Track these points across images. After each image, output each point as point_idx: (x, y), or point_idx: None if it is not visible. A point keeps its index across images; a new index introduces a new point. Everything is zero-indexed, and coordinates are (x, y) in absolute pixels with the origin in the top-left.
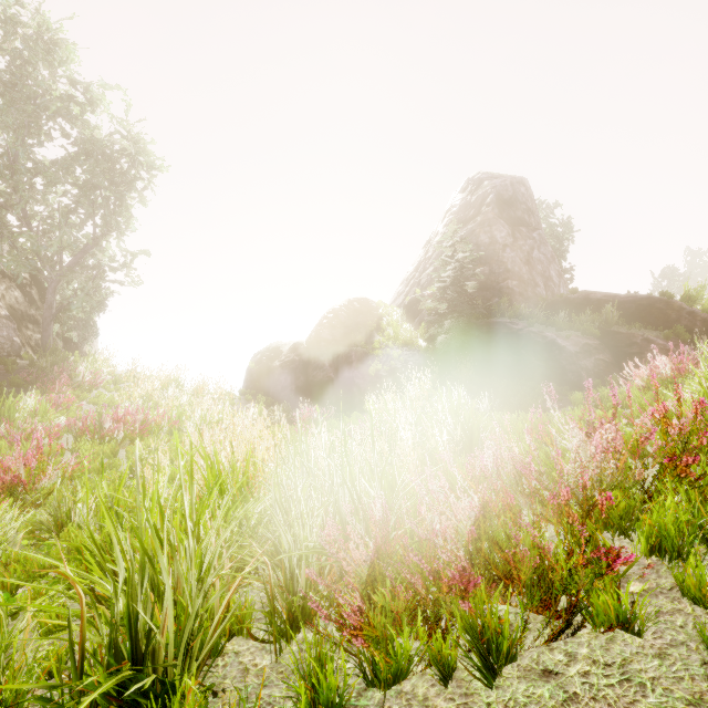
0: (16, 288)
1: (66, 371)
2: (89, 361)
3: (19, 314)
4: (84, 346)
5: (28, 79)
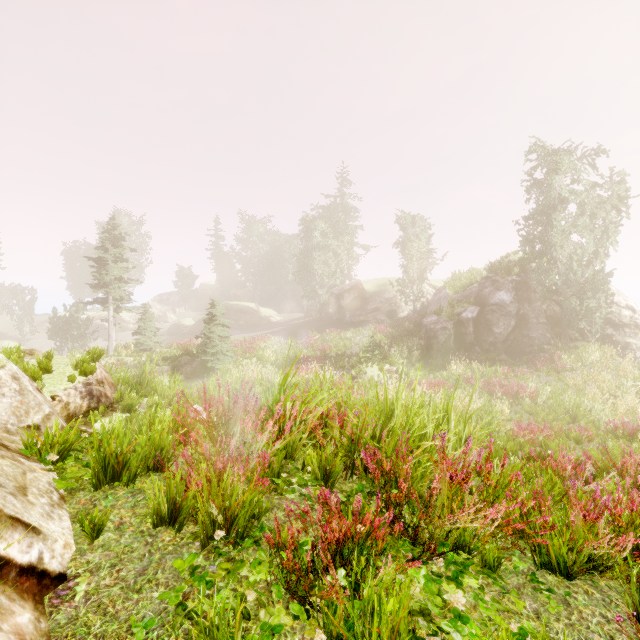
0: (554, 304)
1: (553, 356)
2: (567, 351)
3: (555, 320)
4: (588, 340)
5: (547, 185)
